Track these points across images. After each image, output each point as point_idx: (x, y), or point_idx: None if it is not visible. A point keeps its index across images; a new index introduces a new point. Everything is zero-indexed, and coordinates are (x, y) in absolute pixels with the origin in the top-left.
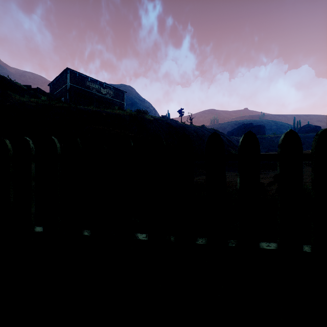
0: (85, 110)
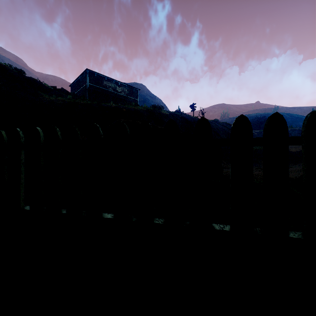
0: (106, 106)
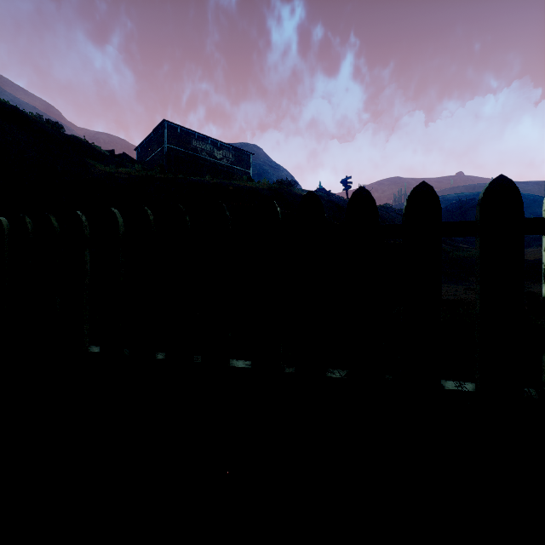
0: (200, 182)
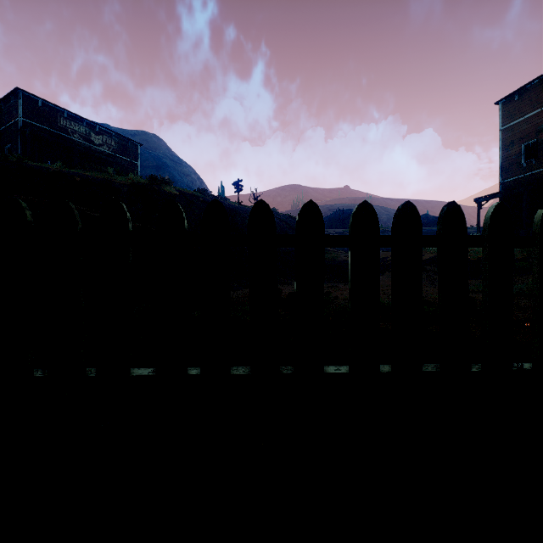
0: (36, 168)
